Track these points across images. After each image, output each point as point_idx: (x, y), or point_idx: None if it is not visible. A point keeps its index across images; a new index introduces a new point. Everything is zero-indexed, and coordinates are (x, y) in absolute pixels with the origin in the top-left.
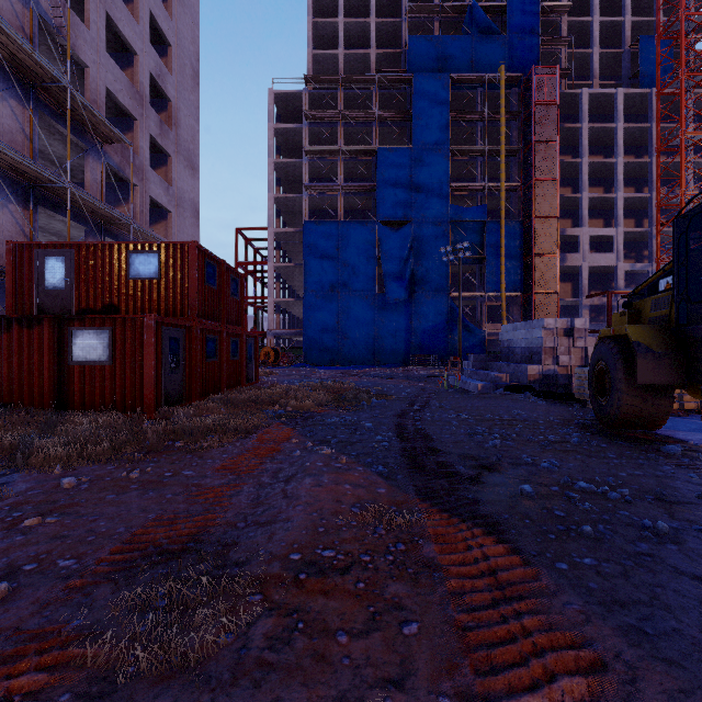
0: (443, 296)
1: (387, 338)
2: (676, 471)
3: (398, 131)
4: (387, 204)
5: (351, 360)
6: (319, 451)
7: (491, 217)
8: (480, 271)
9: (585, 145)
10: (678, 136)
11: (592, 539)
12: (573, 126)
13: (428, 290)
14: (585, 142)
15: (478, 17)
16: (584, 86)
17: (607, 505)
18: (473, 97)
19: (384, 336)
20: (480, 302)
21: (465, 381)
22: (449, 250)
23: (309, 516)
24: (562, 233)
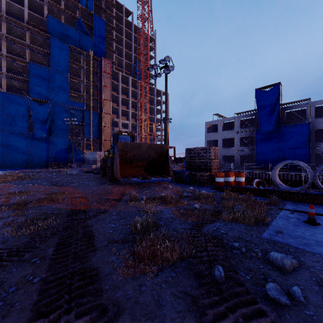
0: (66, 138)
1: (36, 155)
2: (106, 181)
3: (42, 57)
4: (36, 91)
5: (12, 166)
6: (28, 185)
7: (88, 107)
8: (83, 129)
9: (120, 91)
10: (141, 99)
11: (84, 186)
12: (116, 83)
13: (58, 134)
14: (120, 90)
15: (82, 25)
16: (120, 69)
17: (89, 184)
18: (79, 57)
19: (34, 154)
20: (83, 141)
21: (72, 171)
22: (68, 120)
23: (35, 189)
24: (113, 119)
